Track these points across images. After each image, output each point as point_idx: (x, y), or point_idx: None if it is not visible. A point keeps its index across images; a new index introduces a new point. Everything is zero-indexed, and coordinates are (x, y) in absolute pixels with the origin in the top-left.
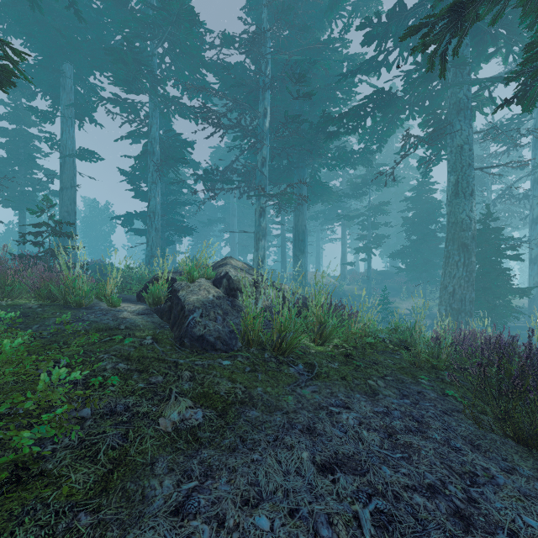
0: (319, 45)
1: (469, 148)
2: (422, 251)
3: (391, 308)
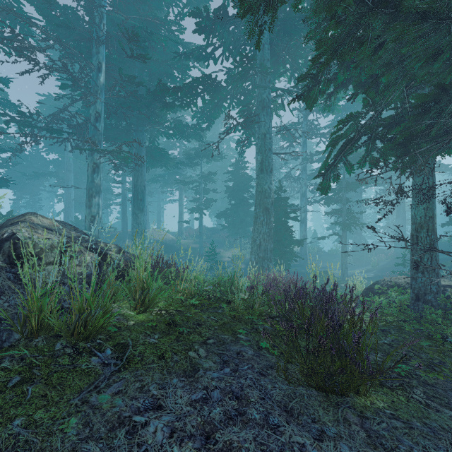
0: (157, 21)
1: (270, 137)
2: (239, 213)
3: (217, 257)
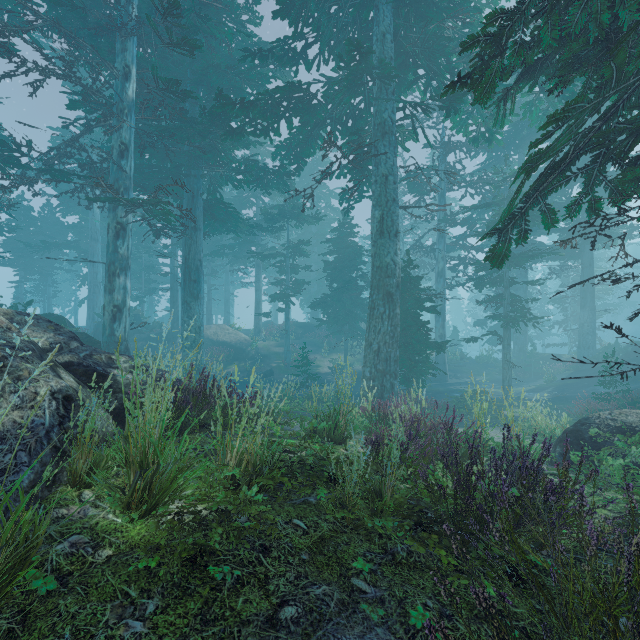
0: (218, 4)
1: (394, 180)
2: (344, 301)
3: (312, 367)
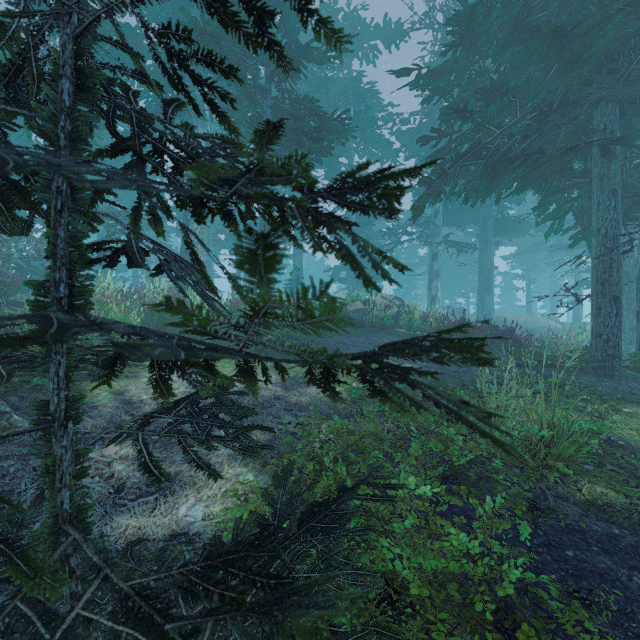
0: None
1: None
2: None
3: None
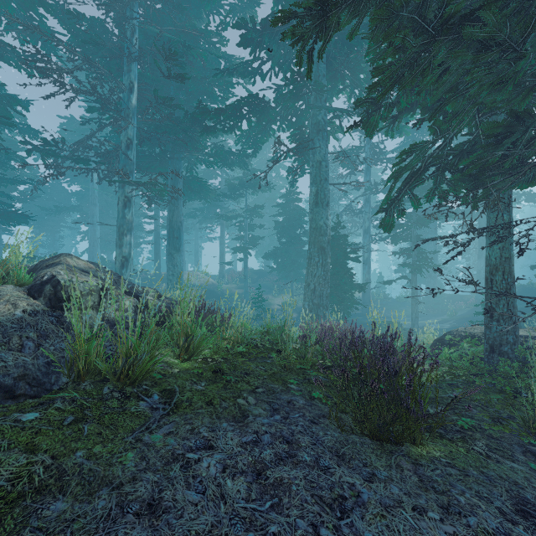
0: (196, 32)
1: (326, 165)
2: (290, 253)
3: (265, 304)
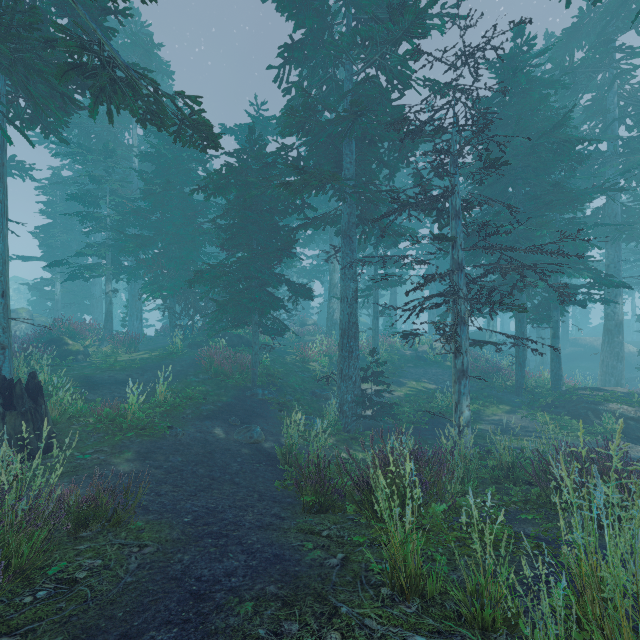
0: None
1: (614, 266)
2: None
3: None
